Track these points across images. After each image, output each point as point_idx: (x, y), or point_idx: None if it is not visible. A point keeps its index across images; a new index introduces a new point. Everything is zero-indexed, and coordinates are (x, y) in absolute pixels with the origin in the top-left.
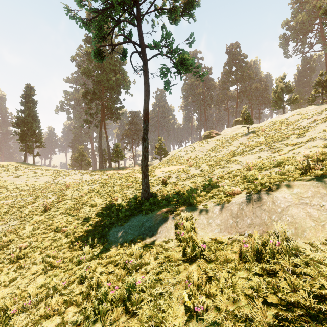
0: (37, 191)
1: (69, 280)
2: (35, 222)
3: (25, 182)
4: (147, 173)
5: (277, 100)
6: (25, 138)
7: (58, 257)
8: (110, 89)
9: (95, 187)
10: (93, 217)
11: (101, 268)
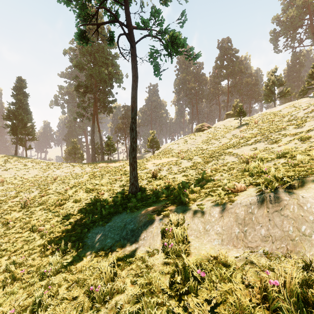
0: (25, 184)
1: (22, 305)
2: (12, 219)
3: (14, 175)
4: (135, 165)
5: (268, 93)
6: (16, 131)
7: (25, 264)
8: (102, 82)
9: (82, 180)
10: (74, 214)
11: (63, 290)
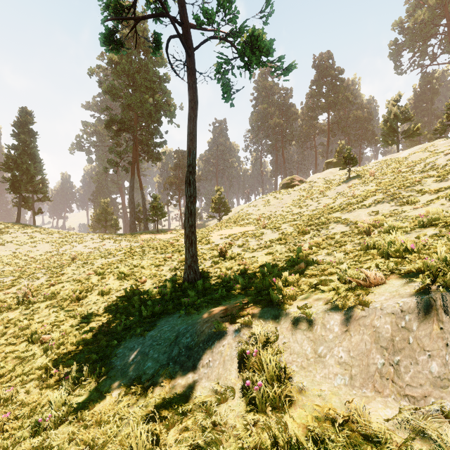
0: (30, 266)
1: None
2: (2, 322)
3: (14, 252)
4: (194, 238)
5: (388, 132)
6: (19, 187)
7: (14, 401)
8: (145, 116)
9: (114, 260)
10: (99, 315)
11: None
